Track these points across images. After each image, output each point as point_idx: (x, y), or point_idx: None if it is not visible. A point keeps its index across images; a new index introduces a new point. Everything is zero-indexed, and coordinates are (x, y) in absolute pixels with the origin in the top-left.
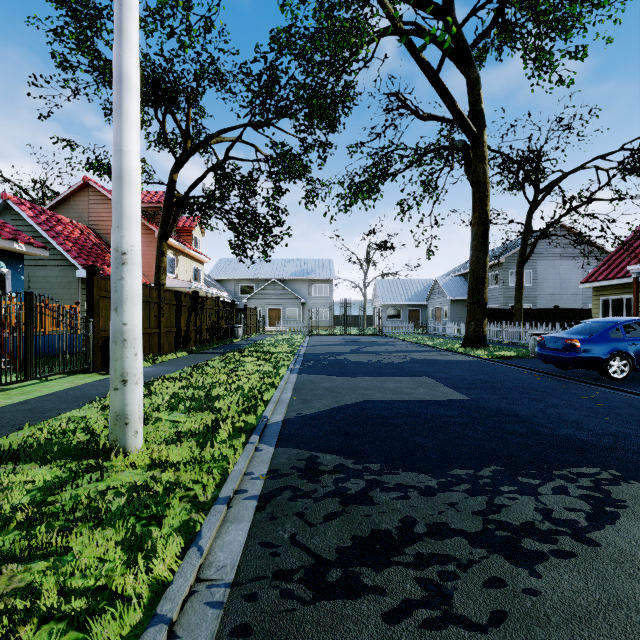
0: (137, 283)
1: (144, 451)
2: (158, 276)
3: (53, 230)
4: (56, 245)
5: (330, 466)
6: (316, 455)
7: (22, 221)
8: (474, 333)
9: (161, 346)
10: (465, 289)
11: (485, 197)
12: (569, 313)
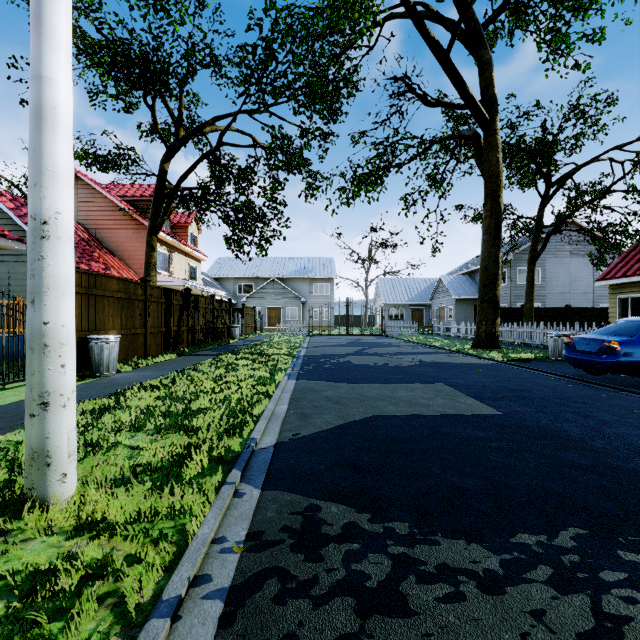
0: (66, 265)
1: (70, 505)
2: (148, 272)
3: None
4: None
5: (337, 526)
6: (317, 505)
7: (2, 213)
8: (486, 333)
9: (147, 348)
10: (470, 288)
11: (498, 188)
12: (581, 312)
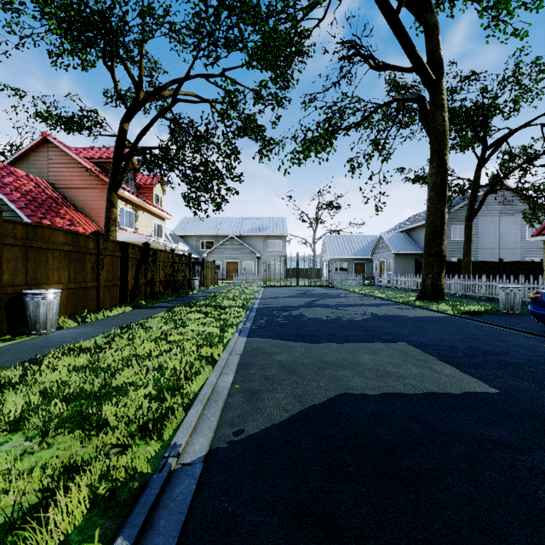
0: None
1: None
2: (107, 227)
3: (0, 180)
4: (1, 195)
5: None
6: None
7: None
8: (431, 286)
9: (100, 301)
10: (408, 244)
11: (444, 146)
12: (513, 266)
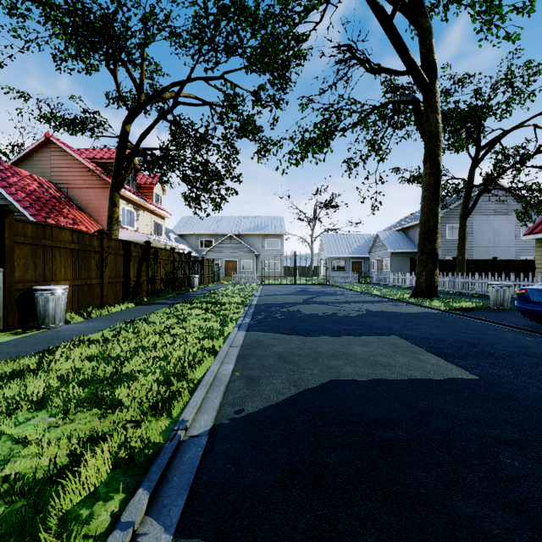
0: None
1: None
2: (110, 226)
3: (6, 181)
4: (6, 195)
5: None
6: None
7: None
8: (425, 283)
9: (104, 298)
10: (404, 242)
11: (437, 147)
12: (507, 264)
